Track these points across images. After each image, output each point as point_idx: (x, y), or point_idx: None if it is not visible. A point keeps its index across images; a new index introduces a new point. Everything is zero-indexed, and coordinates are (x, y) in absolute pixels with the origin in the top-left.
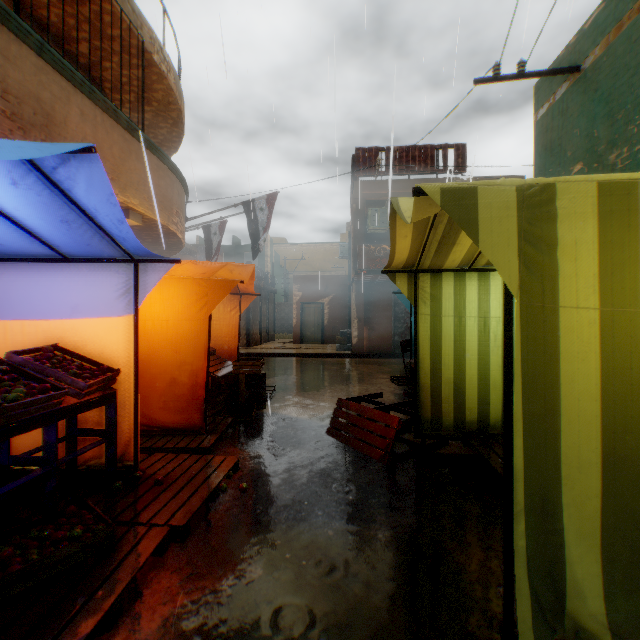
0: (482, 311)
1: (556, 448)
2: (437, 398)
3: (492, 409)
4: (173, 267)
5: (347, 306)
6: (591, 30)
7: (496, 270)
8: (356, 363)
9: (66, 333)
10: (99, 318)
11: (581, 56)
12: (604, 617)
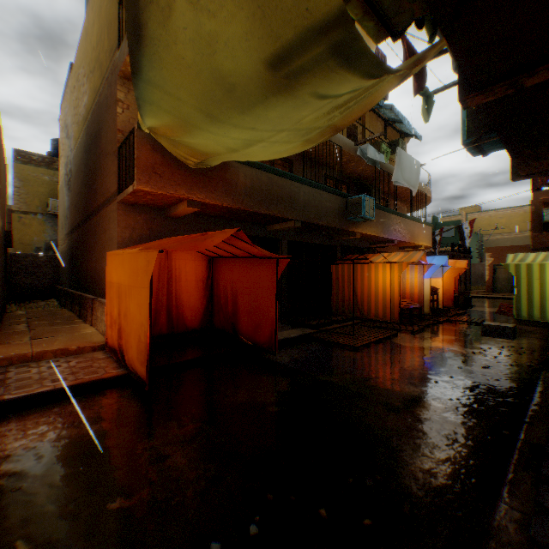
0: None
1: (519, 295)
2: None
3: None
4: None
5: None
6: None
7: None
8: None
9: None
10: (433, 278)
11: None
12: (525, 315)
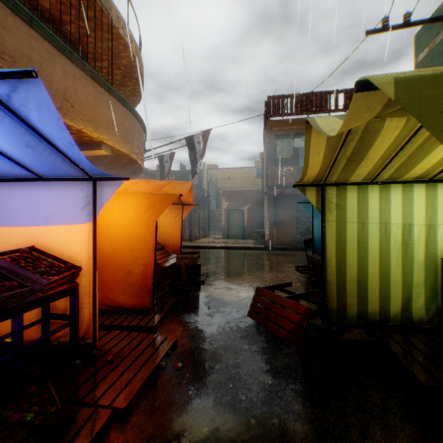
0: (383, 218)
1: None
2: (342, 292)
3: (392, 303)
4: (131, 185)
5: (261, 212)
6: None
7: (396, 183)
8: (268, 254)
9: (42, 237)
10: (67, 225)
11: None
12: None
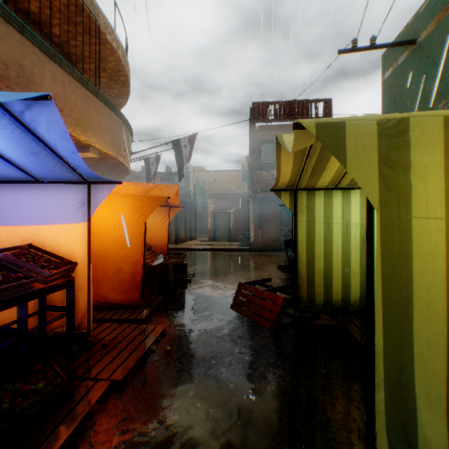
0: (345, 219)
1: (409, 331)
2: (311, 283)
3: (352, 291)
4: (120, 187)
5: (246, 215)
6: (424, 13)
7: (355, 189)
8: (253, 255)
9: (38, 235)
10: (62, 224)
11: (417, 32)
12: None
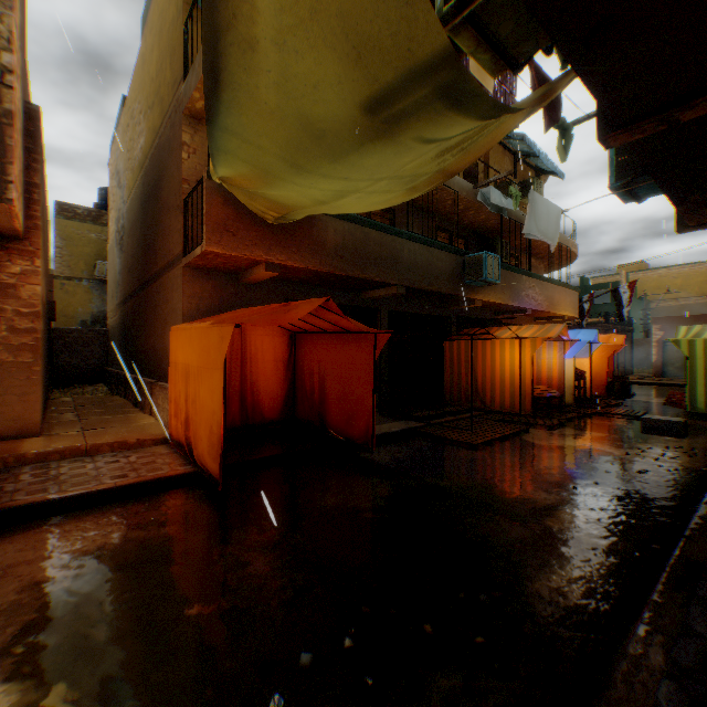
0: None
1: (693, 381)
2: None
3: None
4: None
5: None
6: None
7: None
8: None
9: None
10: (578, 358)
11: None
12: (702, 407)
